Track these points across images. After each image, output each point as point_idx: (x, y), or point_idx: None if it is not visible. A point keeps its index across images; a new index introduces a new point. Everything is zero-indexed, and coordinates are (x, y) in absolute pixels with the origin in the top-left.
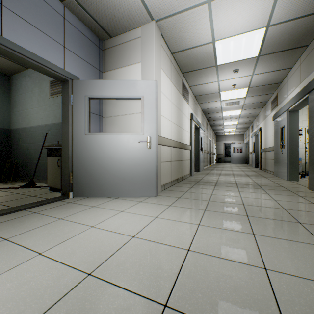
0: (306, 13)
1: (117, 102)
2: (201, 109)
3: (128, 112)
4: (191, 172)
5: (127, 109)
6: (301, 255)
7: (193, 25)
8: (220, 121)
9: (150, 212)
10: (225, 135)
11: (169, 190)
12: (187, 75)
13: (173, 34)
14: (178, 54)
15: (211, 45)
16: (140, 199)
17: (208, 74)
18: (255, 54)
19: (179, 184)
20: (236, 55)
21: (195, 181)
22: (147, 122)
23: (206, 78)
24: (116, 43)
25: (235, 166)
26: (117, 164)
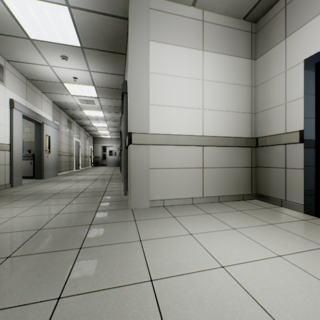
0: (104, 11)
1: None
2: (53, 101)
3: None
4: (11, 182)
5: None
6: None
7: None
8: (87, 121)
9: None
10: (103, 138)
11: None
12: None
13: None
14: None
15: None
16: None
17: (27, 50)
18: (76, 43)
19: None
20: (52, 34)
21: None
22: None
23: (27, 55)
24: None
25: (105, 169)
26: None
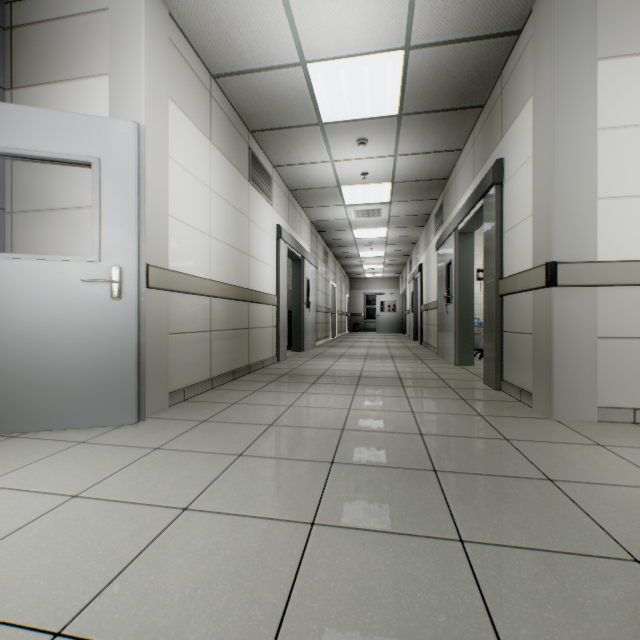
0: (474, 33)
1: (48, 173)
2: (311, 220)
3: (77, 201)
4: (278, 354)
5: (74, 193)
6: (394, 586)
7: (246, 8)
8: (351, 249)
9: (74, 479)
10: (367, 278)
11: (194, 401)
12: (263, 139)
13: (204, 23)
14: (230, 82)
15: (301, 72)
16: (88, 434)
17: (309, 143)
18: (393, 110)
19: (236, 383)
20: (358, 106)
21: (276, 375)
22: (113, 229)
23: (305, 151)
24: (44, 15)
25: (380, 338)
26: (14, 340)
